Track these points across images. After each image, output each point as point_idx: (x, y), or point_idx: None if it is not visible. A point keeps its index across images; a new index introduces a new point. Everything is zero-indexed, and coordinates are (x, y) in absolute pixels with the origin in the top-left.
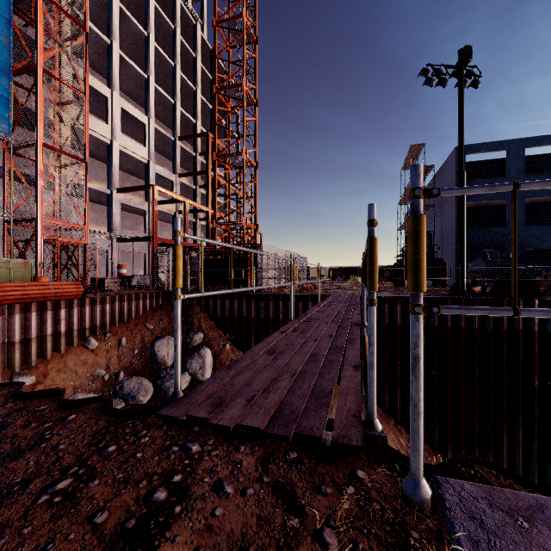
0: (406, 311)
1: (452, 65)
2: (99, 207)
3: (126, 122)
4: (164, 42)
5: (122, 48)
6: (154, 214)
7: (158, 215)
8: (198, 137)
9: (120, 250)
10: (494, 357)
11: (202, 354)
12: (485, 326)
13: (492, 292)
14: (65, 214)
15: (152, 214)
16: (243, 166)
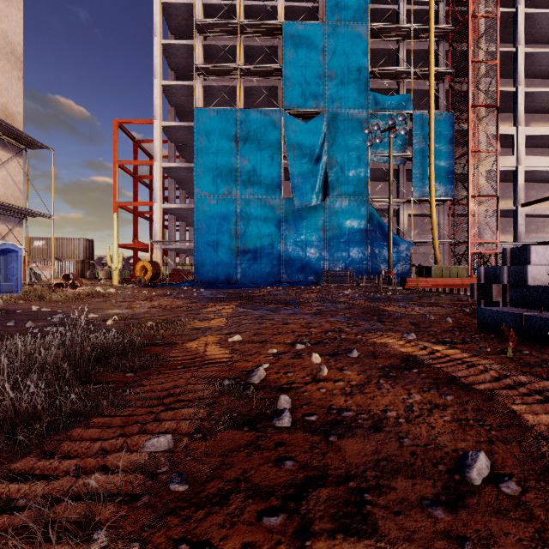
0: None
1: None
2: (504, 219)
3: (530, 141)
4: None
5: (526, 76)
6: None
7: None
8: None
9: None
10: None
11: None
12: None
13: None
14: (484, 235)
15: None
16: None
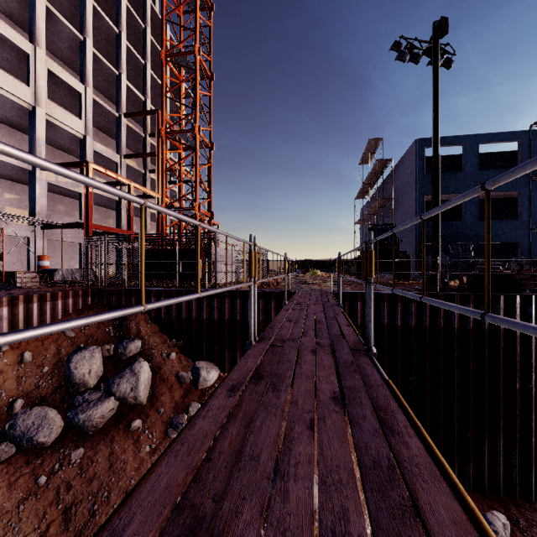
0: (381, 309)
1: (425, 41)
2: (22, 187)
3: (57, 90)
4: (108, 6)
5: (53, 4)
6: (88, 196)
7: (100, 200)
8: (146, 114)
9: (47, 238)
10: (474, 359)
11: (136, 370)
12: (465, 325)
13: (470, 287)
14: None
15: (86, 196)
16: (195, 145)
